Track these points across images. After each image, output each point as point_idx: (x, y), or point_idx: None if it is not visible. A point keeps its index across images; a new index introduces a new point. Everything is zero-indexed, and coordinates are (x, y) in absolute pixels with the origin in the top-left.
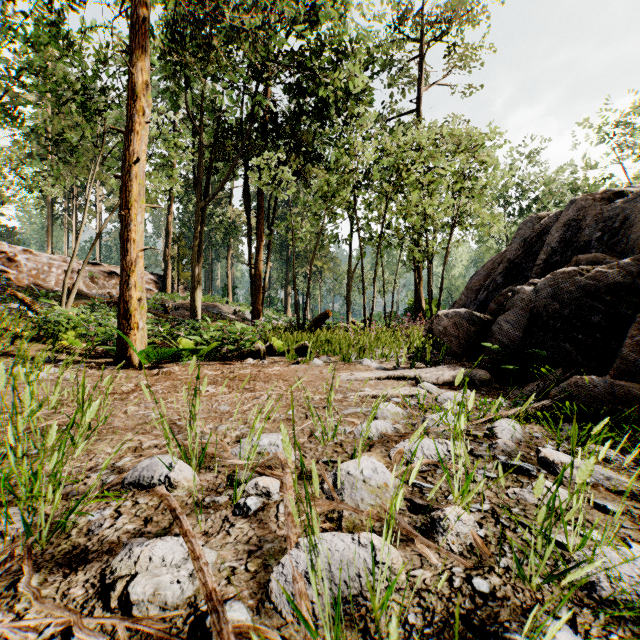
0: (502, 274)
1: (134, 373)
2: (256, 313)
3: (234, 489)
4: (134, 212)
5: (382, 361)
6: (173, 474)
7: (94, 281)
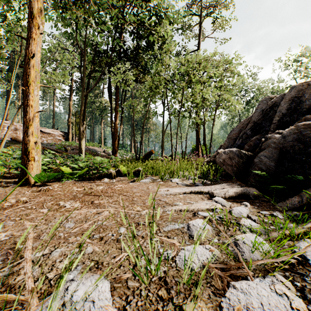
0: (250, 129)
1: (25, 190)
2: (114, 152)
3: None
4: (31, 88)
5: (183, 179)
6: None
7: None
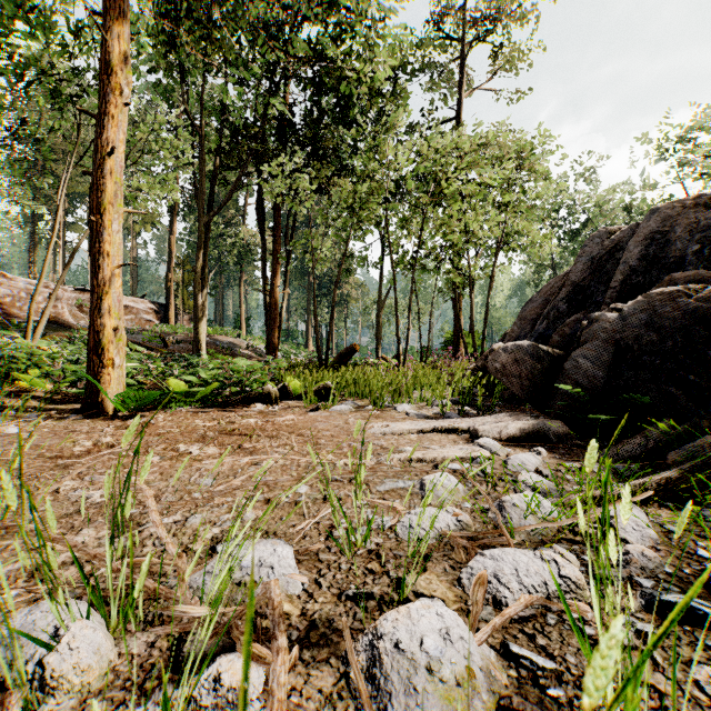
0: (565, 300)
1: (102, 425)
2: (271, 347)
3: (161, 710)
4: (108, 218)
5: (422, 406)
6: (53, 658)
7: (83, 310)
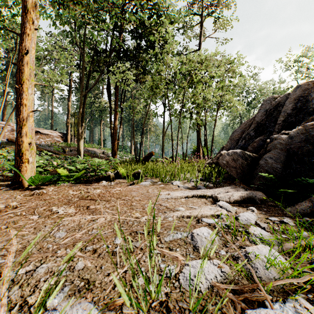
0: (253, 130)
1: (17, 194)
2: (114, 153)
3: None
4: (25, 86)
5: (185, 182)
6: None
7: None
